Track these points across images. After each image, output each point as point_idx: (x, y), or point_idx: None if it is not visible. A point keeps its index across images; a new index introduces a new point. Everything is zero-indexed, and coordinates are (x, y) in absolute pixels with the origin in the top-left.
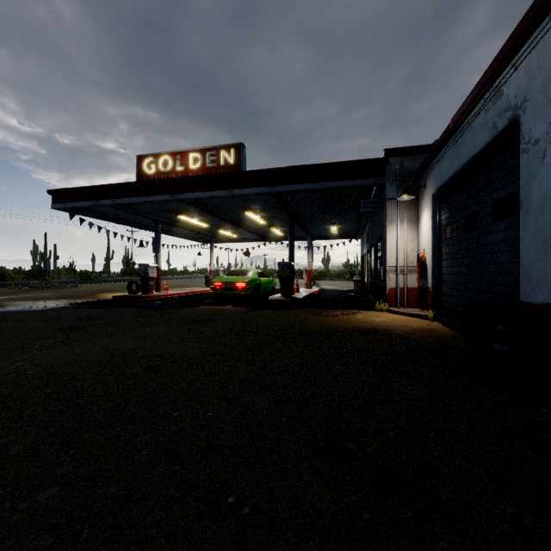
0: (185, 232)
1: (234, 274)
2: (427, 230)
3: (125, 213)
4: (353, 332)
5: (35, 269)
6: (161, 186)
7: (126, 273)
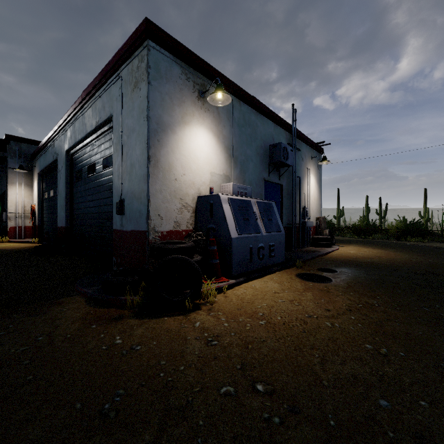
0: None
1: None
2: (36, 192)
3: None
4: None
5: None
6: None
7: None
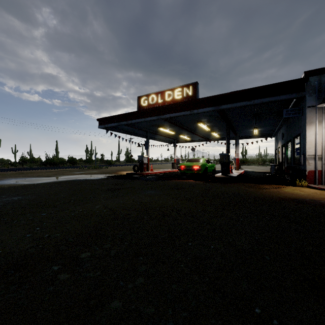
0: (160, 137)
1: (191, 161)
2: None
3: (131, 128)
4: (287, 201)
5: (88, 159)
6: (152, 112)
7: (127, 161)
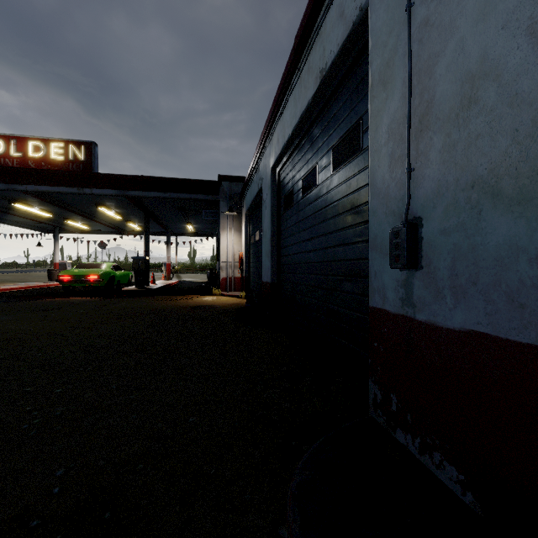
0: (19, 219)
1: (85, 267)
2: (244, 237)
3: None
4: (185, 308)
5: None
6: None
7: None
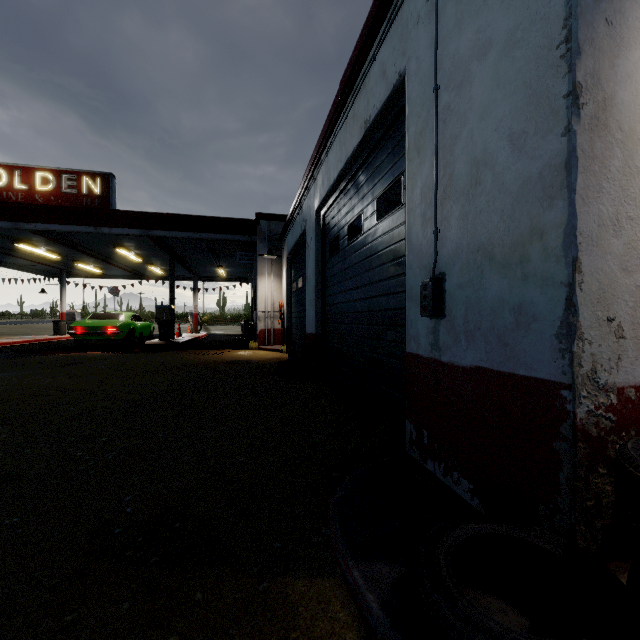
0: (19, 261)
1: (101, 317)
2: (285, 283)
3: None
4: (220, 363)
5: None
6: None
7: None
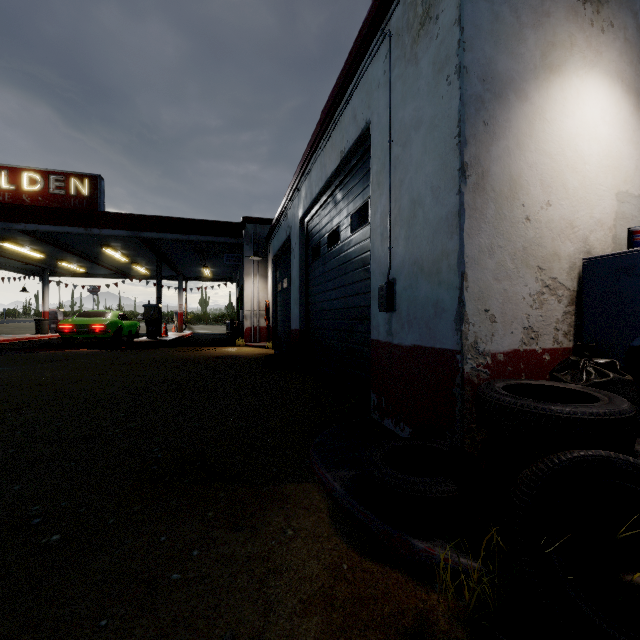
0: (0, 259)
1: (88, 316)
2: (270, 284)
3: None
4: (210, 358)
5: None
6: None
7: None
